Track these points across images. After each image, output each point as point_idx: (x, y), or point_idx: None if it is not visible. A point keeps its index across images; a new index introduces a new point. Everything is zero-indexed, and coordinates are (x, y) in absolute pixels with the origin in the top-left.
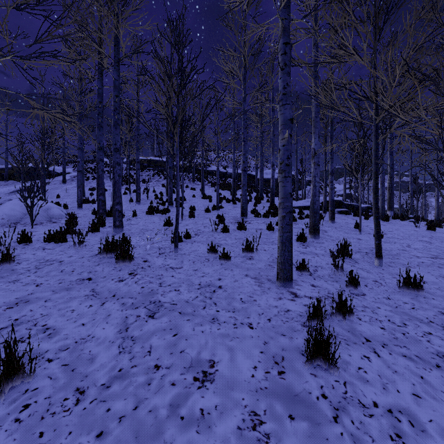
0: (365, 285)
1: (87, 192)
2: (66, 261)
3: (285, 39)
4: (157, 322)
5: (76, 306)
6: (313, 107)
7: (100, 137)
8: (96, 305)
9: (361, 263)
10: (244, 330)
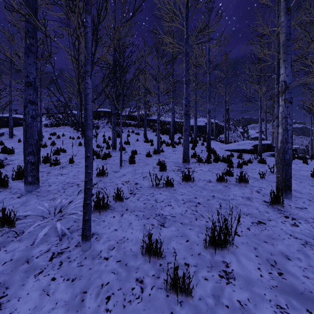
0: None
1: (47, 137)
2: None
3: None
4: None
5: None
6: (283, 28)
7: None
8: None
9: None
10: None
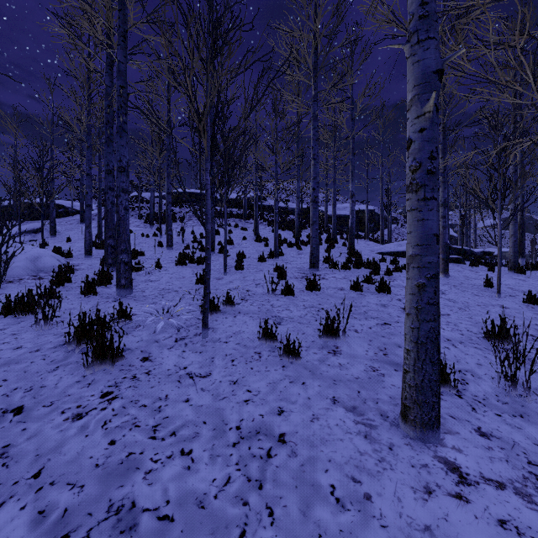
0: None
1: None
2: (1, 361)
3: None
4: None
5: None
6: None
7: (108, 156)
8: None
9: None
10: None
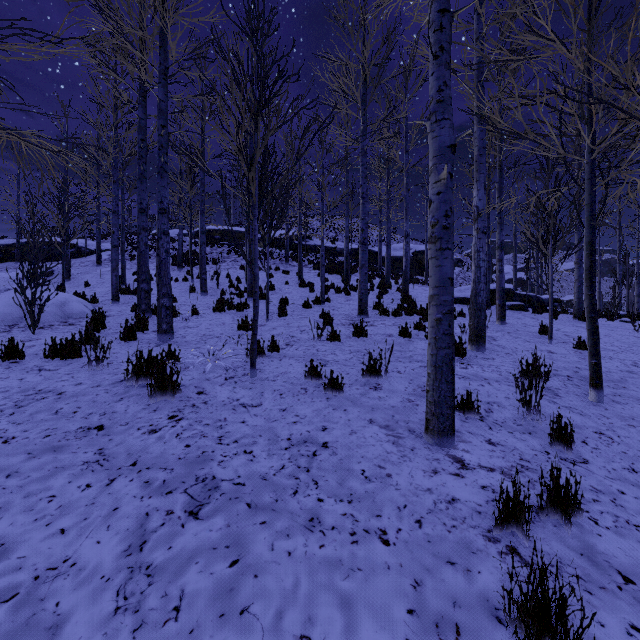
0: (582, 441)
1: (130, 278)
2: (68, 393)
3: (441, 3)
4: (203, 528)
5: (61, 488)
6: (476, 140)
7: (142, 194)
8: (97, 484)
9: (564, 396)
10: (372, 549)
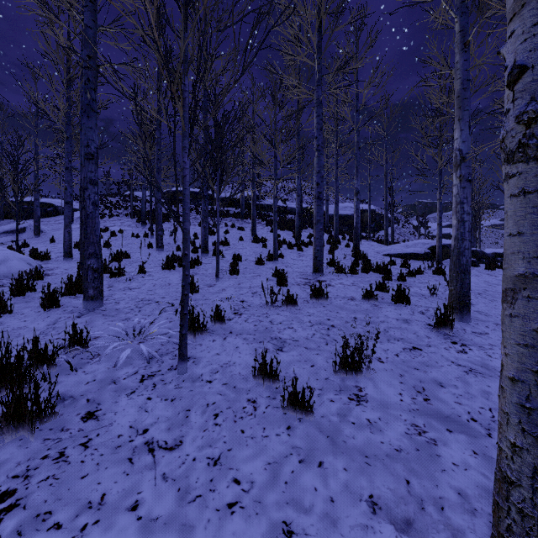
0: None
1: None
2: None
3: None
4: None
5: None
6: (459, 71)
7: None
8: None
9: None
10: None
